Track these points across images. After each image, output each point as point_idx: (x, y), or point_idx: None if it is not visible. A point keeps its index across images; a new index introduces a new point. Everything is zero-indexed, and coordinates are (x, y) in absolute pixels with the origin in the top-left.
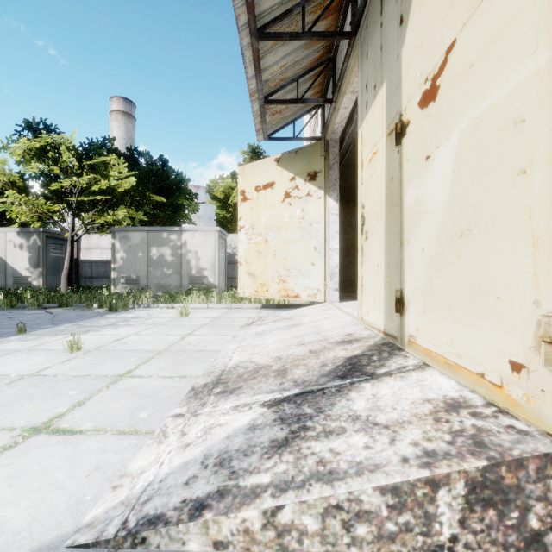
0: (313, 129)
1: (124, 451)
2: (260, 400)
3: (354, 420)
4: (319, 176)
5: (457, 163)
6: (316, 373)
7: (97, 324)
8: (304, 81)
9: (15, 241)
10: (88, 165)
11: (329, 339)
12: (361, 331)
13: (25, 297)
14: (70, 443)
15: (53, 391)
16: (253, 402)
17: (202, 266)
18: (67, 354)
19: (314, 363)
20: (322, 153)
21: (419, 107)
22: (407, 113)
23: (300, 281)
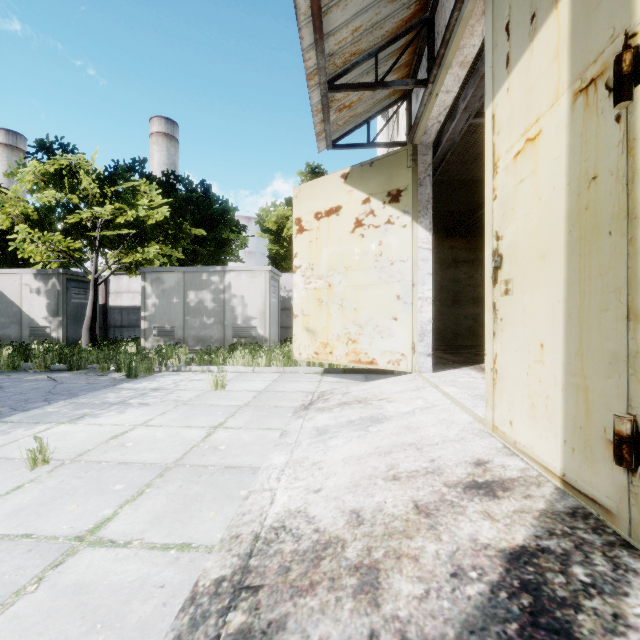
0: (390, 138)
1: None
2: None
3: None
4: (404, 196)
5: None
6: (449, 606)
7: (102, 402)
8: (384, 58)
9: (32, 284)
10: (112, 192)
11: (443, 471)
12: (502, 458)
13: (35, 355)
14: None
15: None
16: None
17: (249, 314)
18: (25, 472)
19: (433, 558)
20: (408, 163)
21: None
22: None
23: (377, 342)
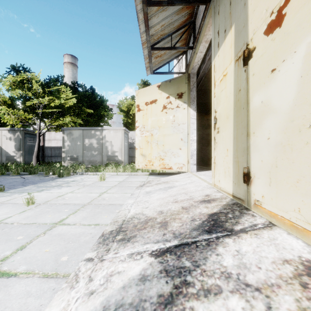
0: (179, 69)
1: (43, 295)
2: (148, 249)
3: (226, 278)
4: (184, 95)
5: (305, 69)
6: (189, 226)
7: (49, 185)
8: (175, 36)
9: (7, 135)
10: (48, 91)
11: (194, 198)
12: (215, 193)
13: (11, 168)
14: (3, 287)
15: (6, 236)
16: (143, 251)
17: (114, 150)
18: (25, 207)
19: (186, 218)
20: (186, 81)
21: (265, 35)
22: (253, 42)
23: (172, 159)
